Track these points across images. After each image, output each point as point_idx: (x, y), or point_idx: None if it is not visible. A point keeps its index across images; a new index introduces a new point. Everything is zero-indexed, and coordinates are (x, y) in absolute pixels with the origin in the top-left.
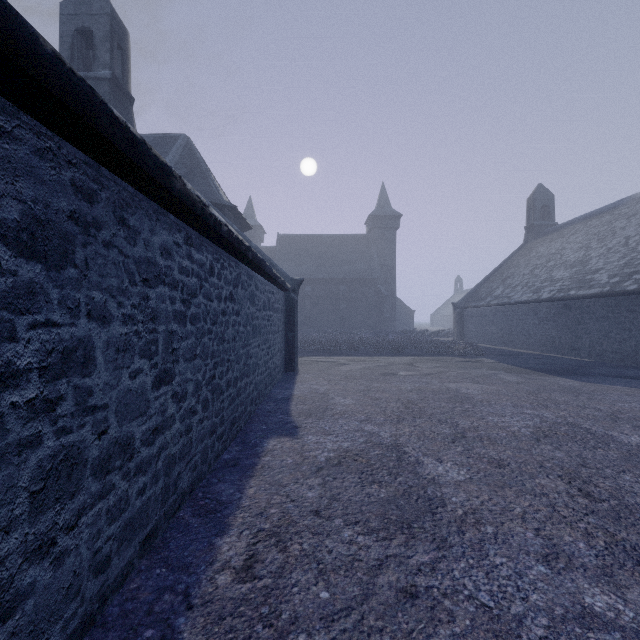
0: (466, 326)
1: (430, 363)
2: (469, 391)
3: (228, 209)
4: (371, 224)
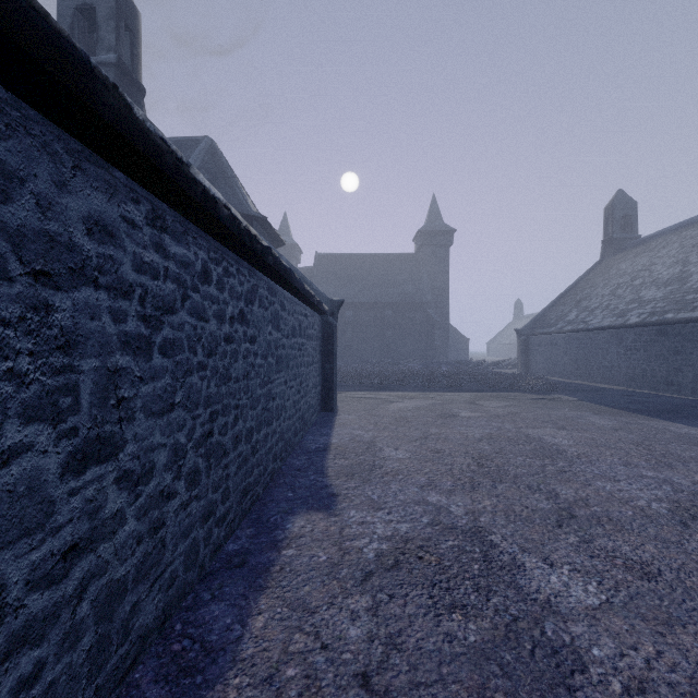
0: (532, 356)
1: (496, 401)
2: (557, 441)
3: (257, 221)
4: (420, 241)
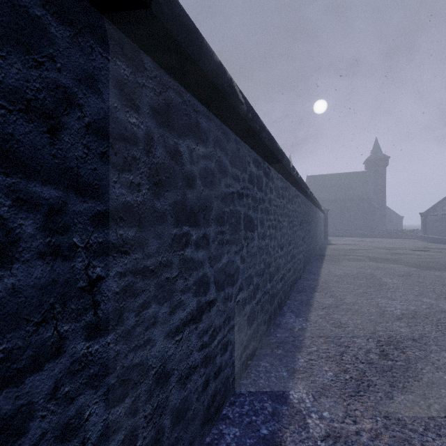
0: (427, 226)
1: (384, 240)
2: (386, 243)
3: None
4: (367, 165)
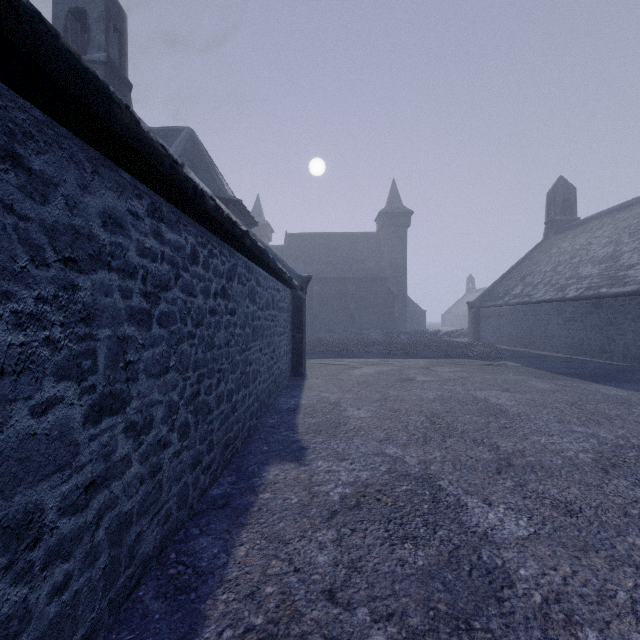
0: (482, 326)
1: (449, 367)
2: (500, 401)
3: (233, 204)
4: (381, 222)
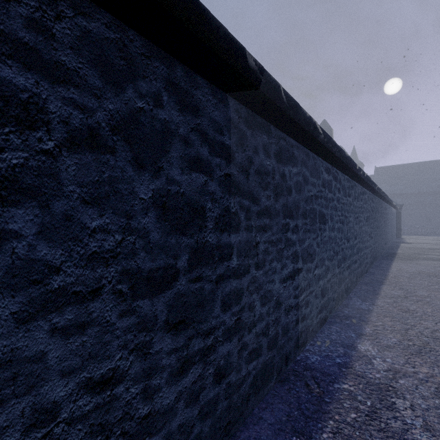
0: None
1: None
2: None
3: None
4: None
